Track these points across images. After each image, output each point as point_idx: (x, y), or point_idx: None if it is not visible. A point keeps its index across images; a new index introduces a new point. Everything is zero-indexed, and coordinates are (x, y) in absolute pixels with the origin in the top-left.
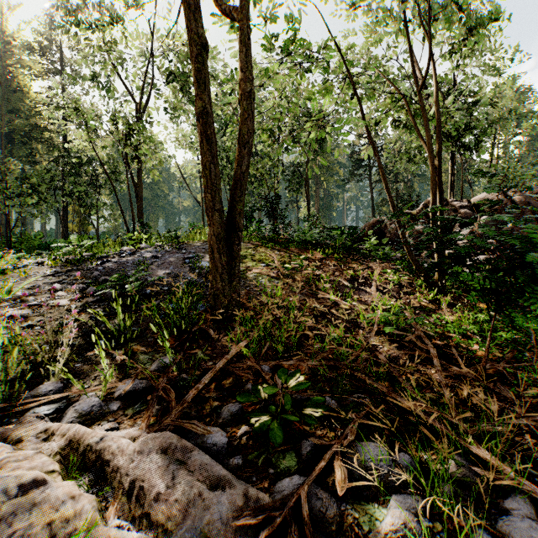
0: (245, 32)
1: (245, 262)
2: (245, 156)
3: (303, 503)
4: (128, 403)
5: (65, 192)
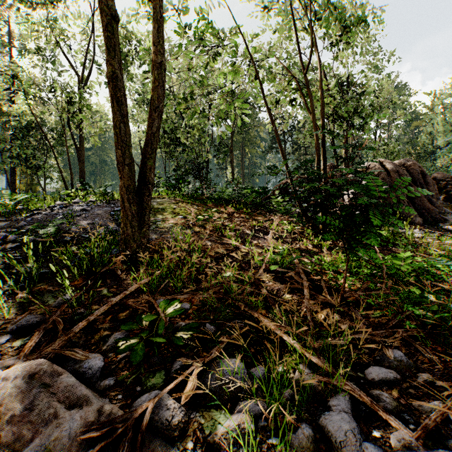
0: (157, 11)
1: (165, 215)
2: (156, 119)
3: (147, 413)
4: (19, 336)
5: (12, 154)
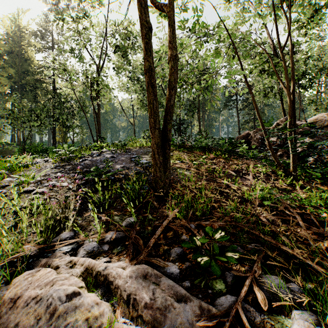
0: (171, 19)
1: None
2: (173, 95)
3: (241, 313)
4: (113, 246)
5: (54, 119)
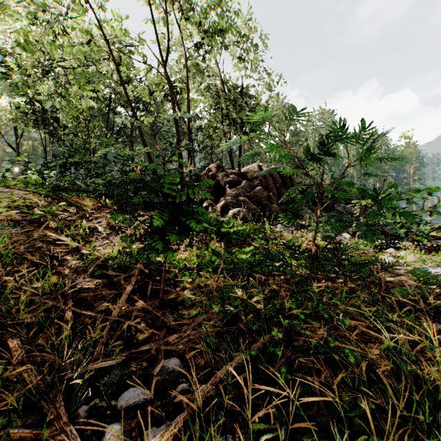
0: None
1: None
2: None
3: None
4: None
5: None
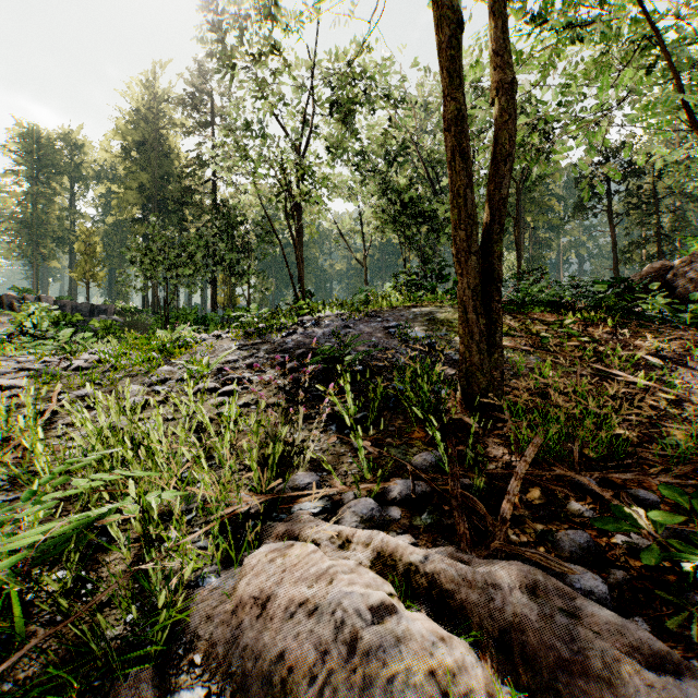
0: (498, 0)
1: None
2: (506, 175)
3: None
4: (409, 511)
5: (216, 260)
